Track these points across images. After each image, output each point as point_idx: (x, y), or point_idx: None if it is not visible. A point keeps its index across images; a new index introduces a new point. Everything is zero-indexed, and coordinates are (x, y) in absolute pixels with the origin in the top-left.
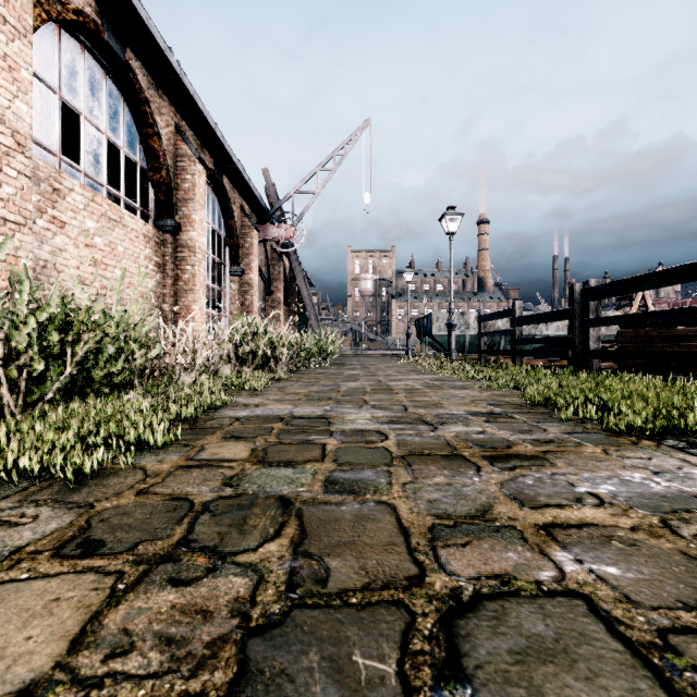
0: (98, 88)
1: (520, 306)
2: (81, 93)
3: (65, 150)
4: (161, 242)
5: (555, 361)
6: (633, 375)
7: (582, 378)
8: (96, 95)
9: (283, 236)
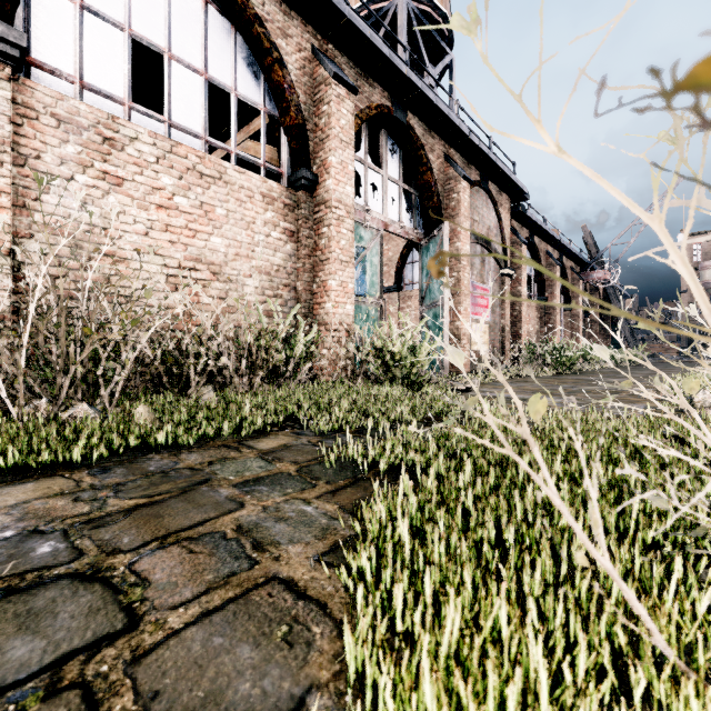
0: None
1: None
2: None
3: None
4: (540, 307)
5: None
6: None
7: None
8: None
9: (601, 279)
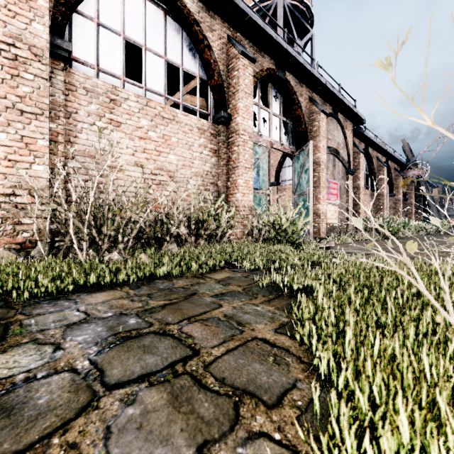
0: None
1: None
2: None
3: None
4: (372, 194)
5: None
6: None
7: None
8: None
9: (416, 175)
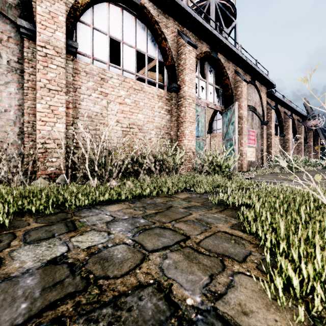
0: None
1: None
2: None
3: None
4: (280, 139)
5: None
6: None
7: None
8: None
9: (314, 124)
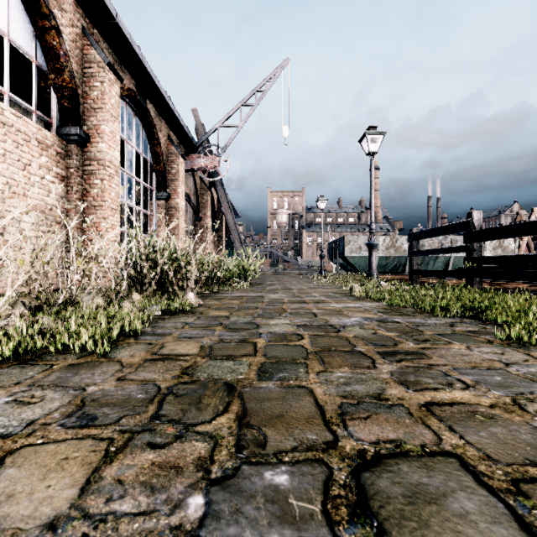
0: None
1: (478, 217)
2: None
3: None
4: (65, 153)
5: (490, 282)
6: None
7: None
8: None
9: (209, 166)
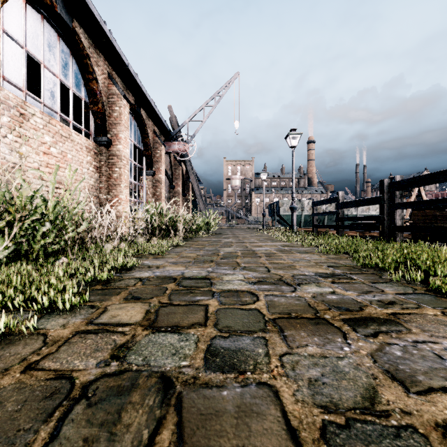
0: (54, 46)
1: (342, 195)
2: (41, 48)
3: (36, 92)
4: (98, 152)
5: (364, 232)
6: (424, 243)
7: (395, 246)
8: (52, 51)
9: (181, 150)
